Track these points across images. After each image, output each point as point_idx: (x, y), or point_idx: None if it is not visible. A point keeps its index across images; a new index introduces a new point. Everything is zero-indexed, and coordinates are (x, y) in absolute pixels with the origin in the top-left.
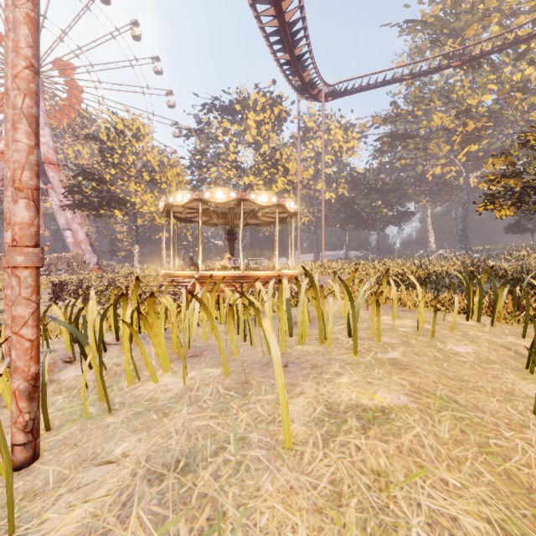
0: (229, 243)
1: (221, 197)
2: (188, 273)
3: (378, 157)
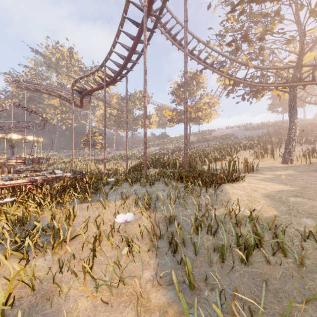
0: (12, 150)
1: (32, 139)
2: (20, 161)
3: (14, 100)
